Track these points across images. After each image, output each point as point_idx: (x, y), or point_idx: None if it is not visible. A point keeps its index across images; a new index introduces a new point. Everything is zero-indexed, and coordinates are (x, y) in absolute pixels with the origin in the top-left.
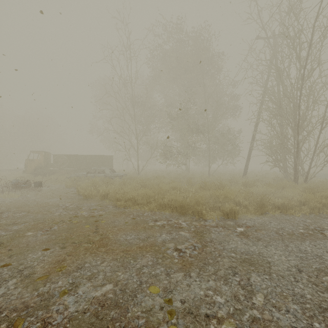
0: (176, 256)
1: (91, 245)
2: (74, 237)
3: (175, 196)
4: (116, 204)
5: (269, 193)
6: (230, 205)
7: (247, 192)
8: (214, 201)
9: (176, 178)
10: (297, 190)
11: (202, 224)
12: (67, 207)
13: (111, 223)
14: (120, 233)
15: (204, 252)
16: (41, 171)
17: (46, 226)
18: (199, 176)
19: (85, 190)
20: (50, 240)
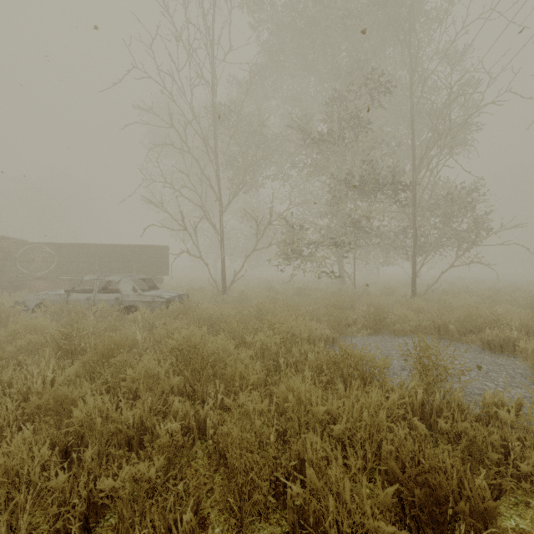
0: None
1: None
2: None
3: None
4: None
5: None
6: None
7: None
8: None
9: (332, 309)
10: None
11: None
12: None
13: None
14: None
15: None
16: None
17: None
18: (402, 304)
19: None
20: None
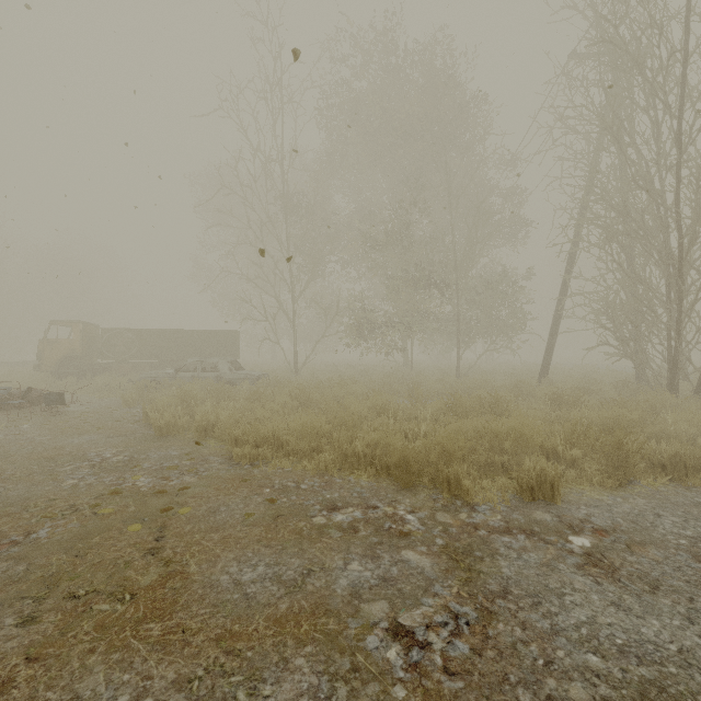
0: (398, 667)
1: (124, 609)
2: (81, 569)
3: (385, 435)
4: (233, 452)
5: (628, 425)
6: (538, 464)
7: (573, 425)
8: (489, 449)
9: (383, 382)
10: (698, 418)
11: (464, 522)
12: (105, 462)
13: (208, 515)
14: (223, 557)
15: (493, 646)
16: (75, 367)
17: (21, 526)
18: (437, 379)
19: (161, 415)
20: (5, 585)
